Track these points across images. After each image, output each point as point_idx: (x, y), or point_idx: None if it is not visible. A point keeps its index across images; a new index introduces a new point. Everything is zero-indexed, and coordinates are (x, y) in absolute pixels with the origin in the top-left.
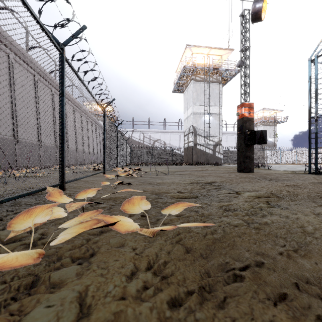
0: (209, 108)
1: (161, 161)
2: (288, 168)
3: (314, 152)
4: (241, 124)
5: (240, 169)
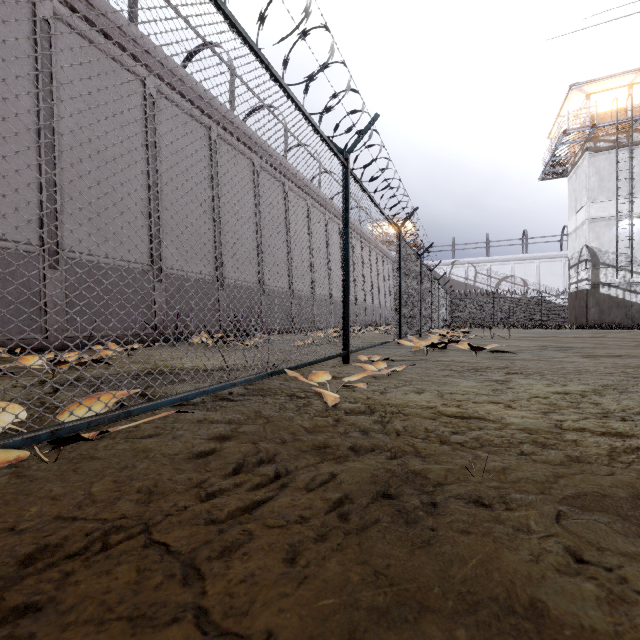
0: (631, 206)
1: (514, 321)
2: None
3: None
4: None
5: None
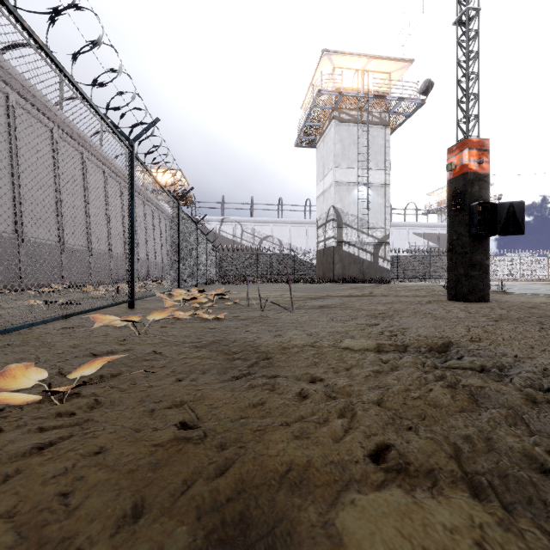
0: (367, 172)
1: (273, 276)
2: (536, 290)
3: None
4: (459, 189)
5: (456, 294)
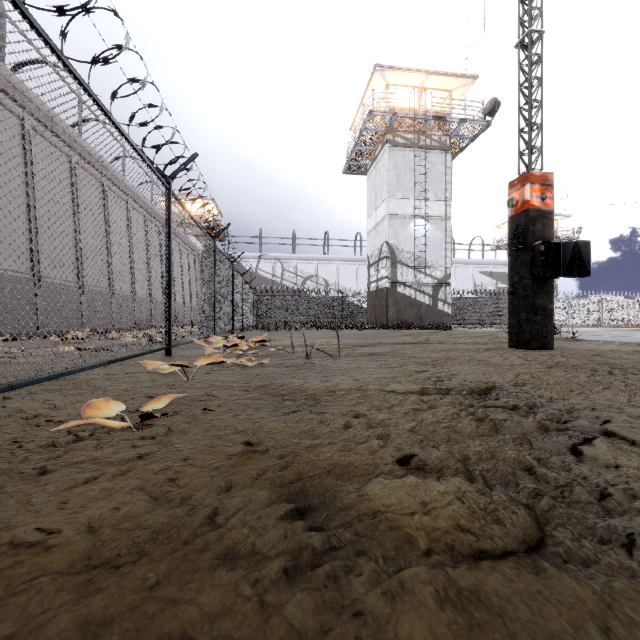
0: (425, 203)
1: (318, 321)
2: (612, 337)
3: (637, 302)
4: (521, 227)
5: (518, 341)
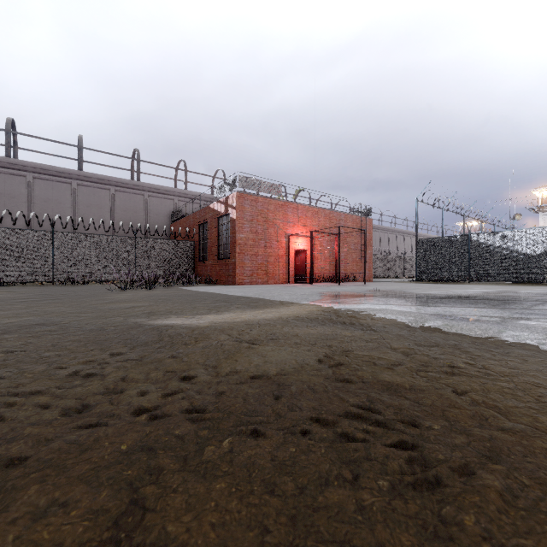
0: None
1: None
2: None
3: None
4: None
5: None
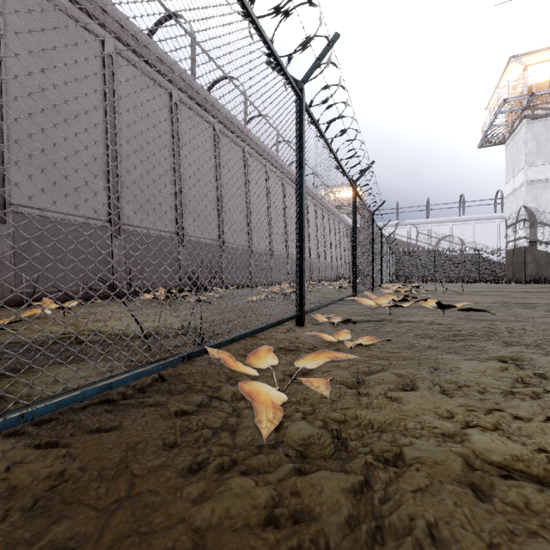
0: None
1: (453, 276)
2: None
3: None
4: None
5: None
